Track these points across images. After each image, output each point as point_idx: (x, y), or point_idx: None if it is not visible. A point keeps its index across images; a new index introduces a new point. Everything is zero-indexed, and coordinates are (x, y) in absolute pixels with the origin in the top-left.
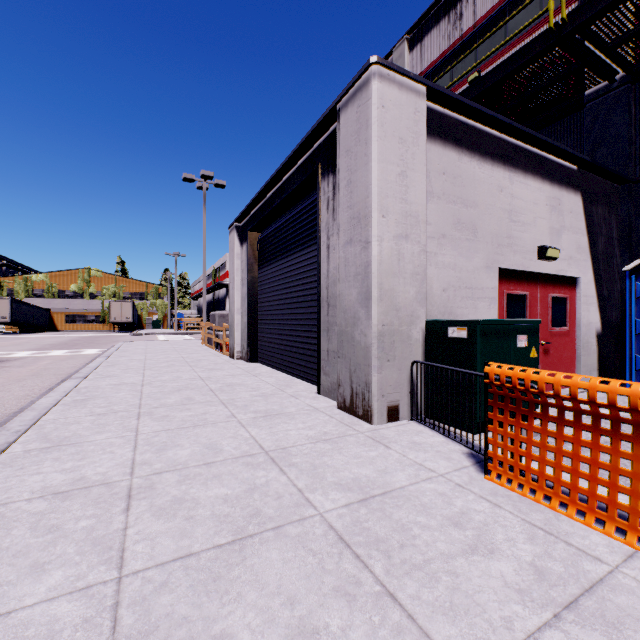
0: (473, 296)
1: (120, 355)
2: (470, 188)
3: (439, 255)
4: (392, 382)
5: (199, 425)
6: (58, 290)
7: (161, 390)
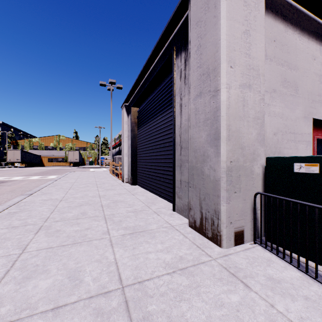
0: (295, 139)
1: (63, 179)
2: (293, 55)
3: (271, 106)
4: (238, 210)
5: (77, 242)
6: (44, 146)
7: (69, 205)
